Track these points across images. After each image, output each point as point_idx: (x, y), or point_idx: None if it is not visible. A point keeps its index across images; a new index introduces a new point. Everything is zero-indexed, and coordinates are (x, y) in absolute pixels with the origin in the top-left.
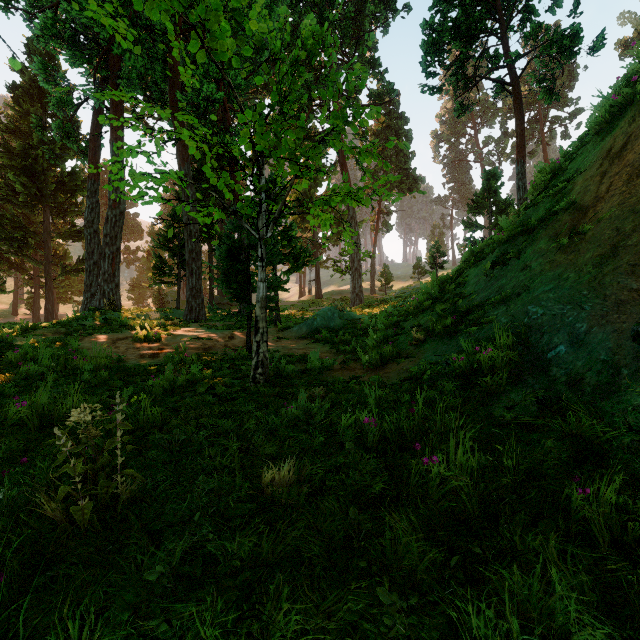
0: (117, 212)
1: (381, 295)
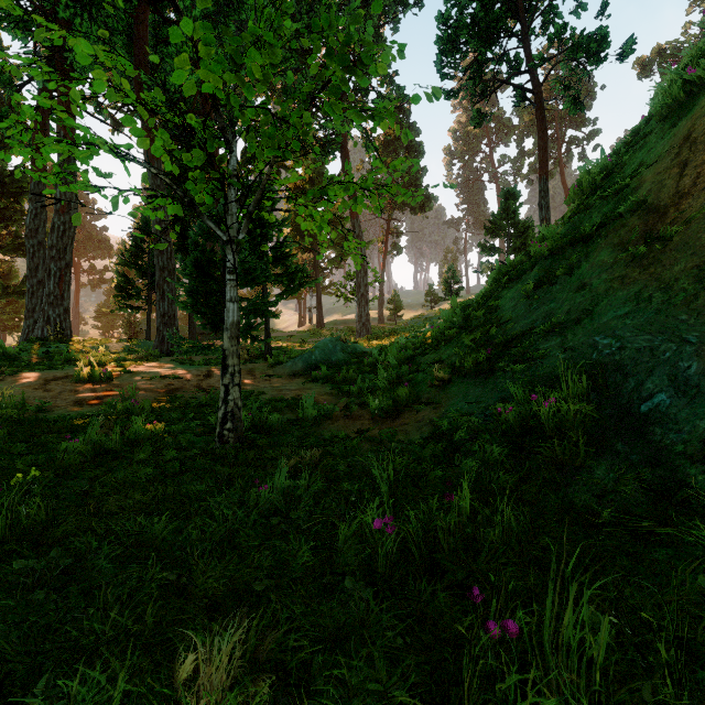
0: (66, 219)
1: (390, 325)
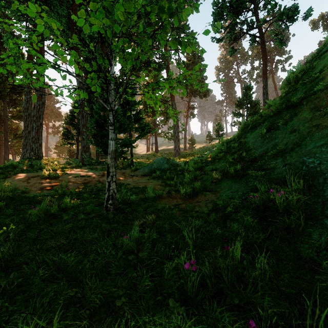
0: (40, 103)
1: (189, 151)
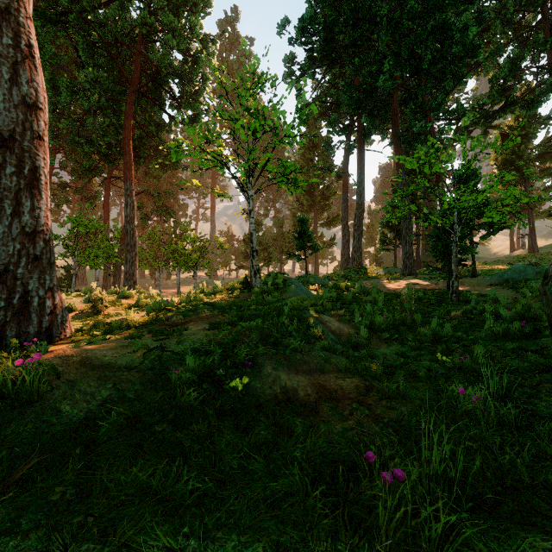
0: (360, 211)
1: None
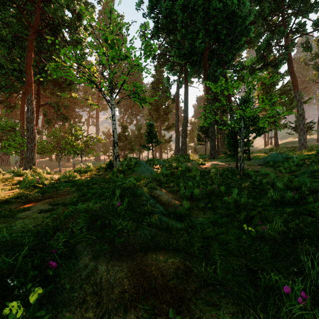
0: (186, 121)
1: None
